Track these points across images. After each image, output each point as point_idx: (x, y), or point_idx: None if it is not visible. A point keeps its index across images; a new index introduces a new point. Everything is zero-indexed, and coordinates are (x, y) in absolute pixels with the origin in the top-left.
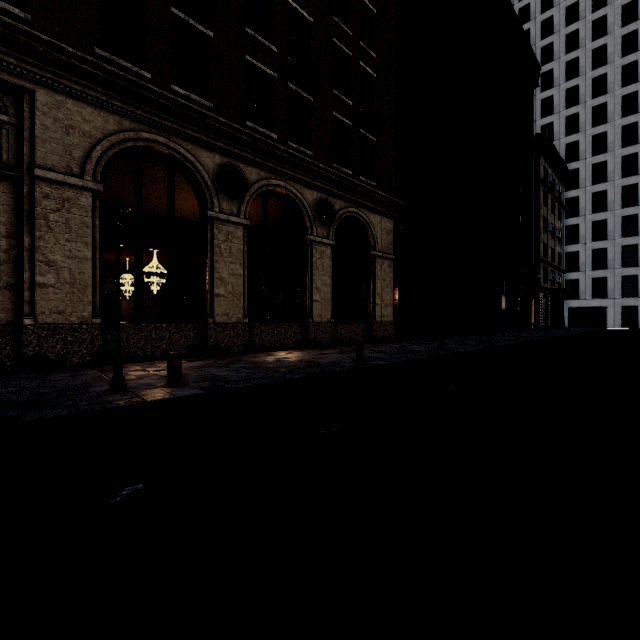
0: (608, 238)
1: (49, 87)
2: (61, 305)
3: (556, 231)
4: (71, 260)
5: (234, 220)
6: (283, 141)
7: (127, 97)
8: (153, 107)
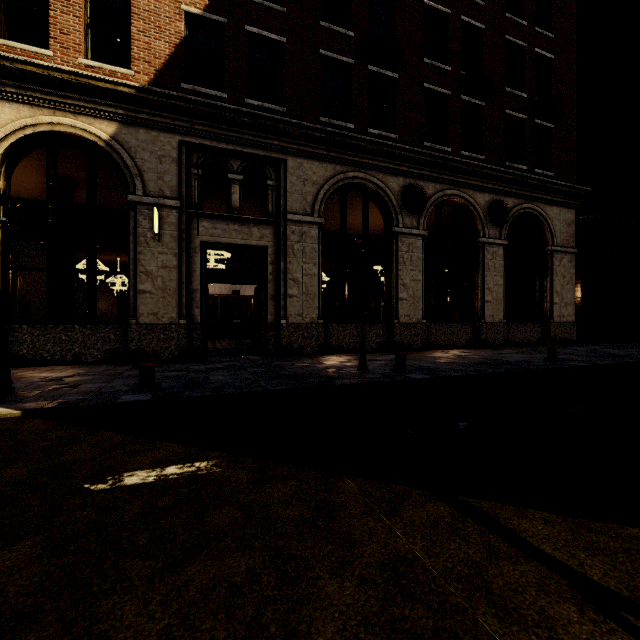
0: None
1: (294, 155)
2: (300, 310)
3: None
4: (306, 277)
5: (414, 232)
6: (456, 152)
7: (339, 148)
8: (356, 151)
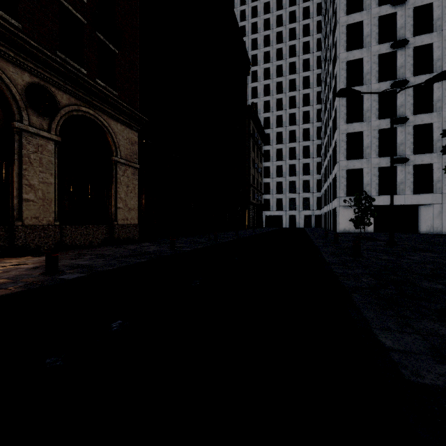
0: (283, 176)
1: None
2: None
3: (259, 168)
4: None
5: None
6: None
7: None
8: None
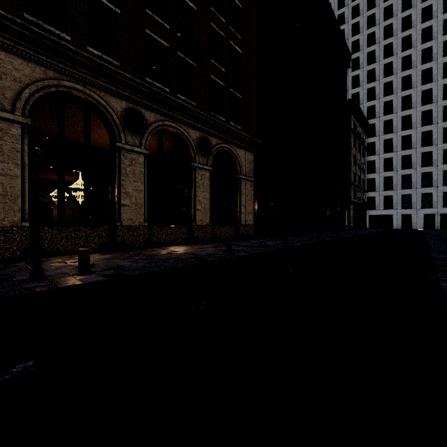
0: (393, 170)
1: None
2: None
3: (361, 164)
4: (3, 177)
5: (137, 150)
6: (174, 94)
7: (51, 53)
8: (72, 62)
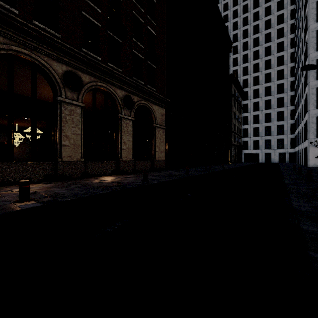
0: (259, 123)
1: None
2: None
3: (239, 119)
4: None
5: (75, 103)
6: (105, 62)
7: (1, 22)
8: (20, 31)
